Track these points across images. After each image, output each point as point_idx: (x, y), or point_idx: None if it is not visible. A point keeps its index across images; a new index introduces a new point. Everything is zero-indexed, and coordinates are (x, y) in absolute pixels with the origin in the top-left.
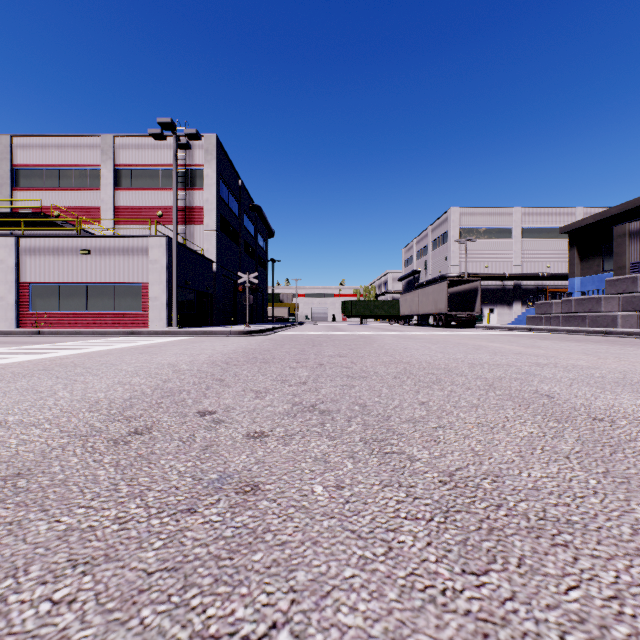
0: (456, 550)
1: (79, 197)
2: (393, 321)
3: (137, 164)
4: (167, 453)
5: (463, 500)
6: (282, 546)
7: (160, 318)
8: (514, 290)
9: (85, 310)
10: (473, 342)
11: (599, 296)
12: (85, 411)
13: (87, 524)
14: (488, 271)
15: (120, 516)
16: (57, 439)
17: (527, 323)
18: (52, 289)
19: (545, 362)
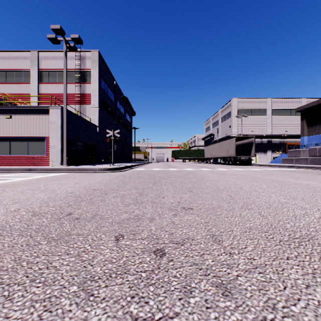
0: None
1: (18, 88)
2: (200, 161)
3: (52, 68)
4: None
5: None
6: None
7: (56, 159)
8: (267, 144)
9: (9, 154)
10: (283, 179)
11: None
12: None
13: None
14: (253, 133)
15: None
16: None
17: (282, 162)
18: None
19: None
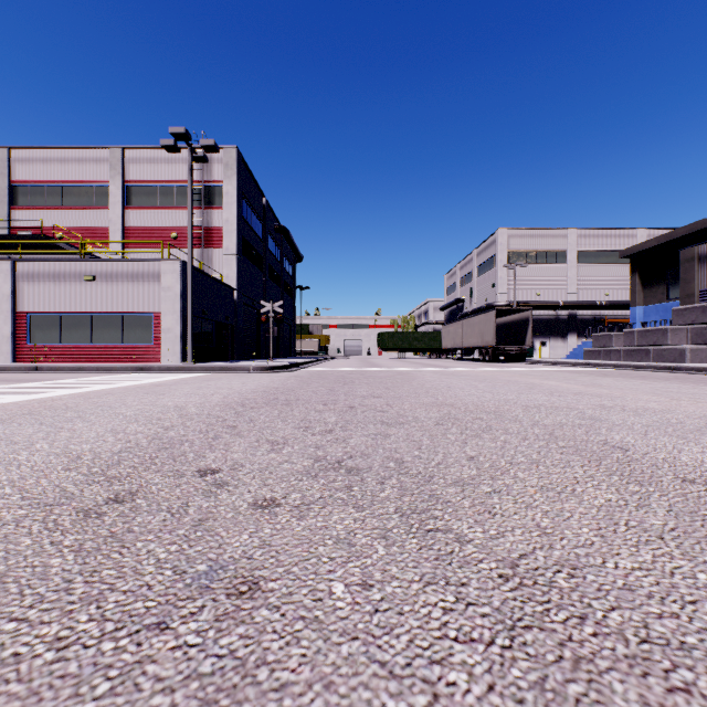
0: (531, 700)
1: (84, 217)
2: (434, 355)
3: (149, 180)
4: (148, 531)
5: (533, 608)
6: (280, 692)
7: (173, 352)
8: (569, 320)
9: (90, 343)
10: (525, 379)
11: (665, 327)
12: (61, 469)
13: (11, 650)
14: (540, 299)
15: (61, 636)
16: (14, 510)
17: (584, 357)
18: (53, 319)
19: (611, 404)
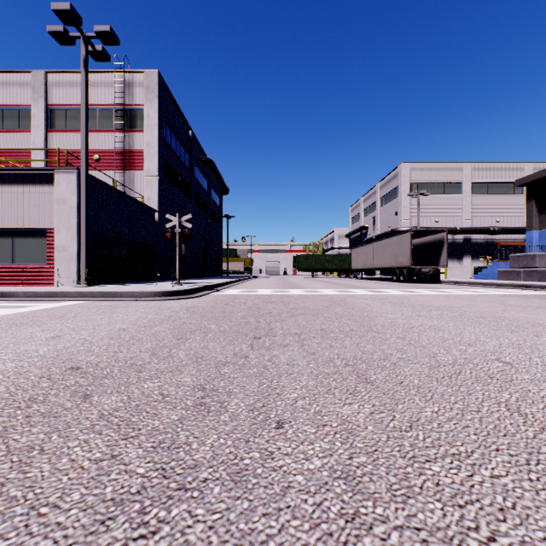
0: None
1: (8, 140)
2: (344, 275)
3: (72, 103)
4: None
5: None
6: None
7: (68, 273)
8: (464, 244)
9: None
10: None
11: None
12: None
13: None
14: (438, 225)
15: None
16: None
17: (499, 278)
18: None
19: None
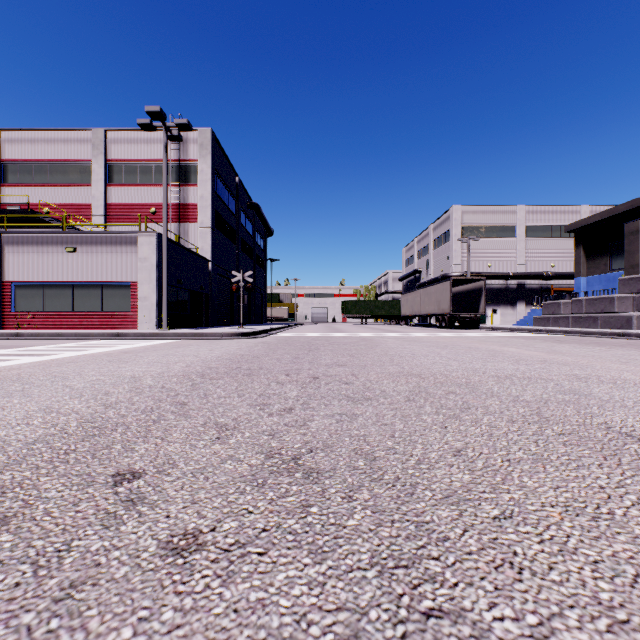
0: None
1: (69, 193)
2: (394, 321)
3: (129, 159)
4: None
5: None
6: None
7: (150, 319)
8: (518, 290)
9: (71, 311)
10: (485, 346)
11: (612, 296)
12: None
13: None
14: (491, 270)
15: None
16: None
17: (533, 324)
18: (36, 288)
19: (584, 374)
